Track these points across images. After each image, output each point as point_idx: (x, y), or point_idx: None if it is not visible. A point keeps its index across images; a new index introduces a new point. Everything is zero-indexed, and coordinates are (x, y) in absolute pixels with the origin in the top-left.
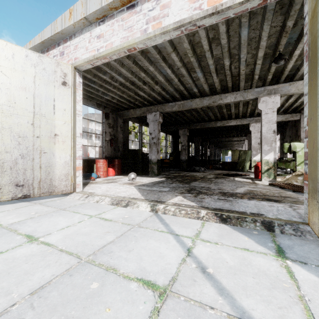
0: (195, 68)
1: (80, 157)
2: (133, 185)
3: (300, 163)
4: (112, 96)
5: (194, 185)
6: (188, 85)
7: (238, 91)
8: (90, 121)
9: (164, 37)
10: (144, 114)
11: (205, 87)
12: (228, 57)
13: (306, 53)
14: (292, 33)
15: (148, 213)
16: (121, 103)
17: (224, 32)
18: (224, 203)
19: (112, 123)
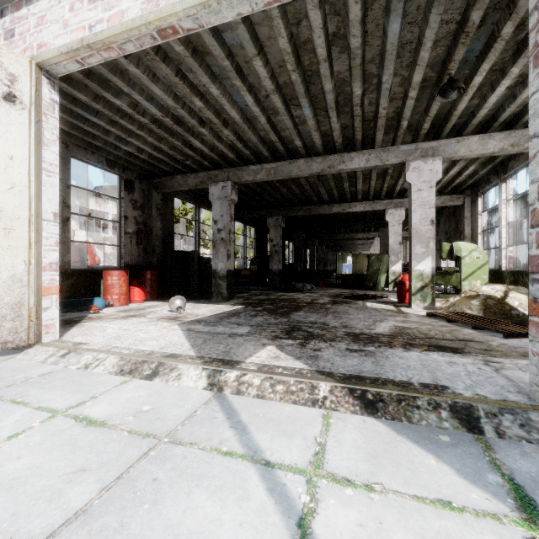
0: (299, 96)
1: (55, 265)
2: (178, 321)
3: (467, 276)
4: (139, 147)
5: (297, 319)
6: (284, 132)
7: (372, 150)
8: (104, 199)
9: (239, 5)
10: (203, 186)
11: (315, 138)
12: (361, 78)
13: (537, 48)
14: (474, 40)
15: (201, 393)
16: (157, 163)
17: (358, 21)
18: (361, 359)
19: (141, 201)
